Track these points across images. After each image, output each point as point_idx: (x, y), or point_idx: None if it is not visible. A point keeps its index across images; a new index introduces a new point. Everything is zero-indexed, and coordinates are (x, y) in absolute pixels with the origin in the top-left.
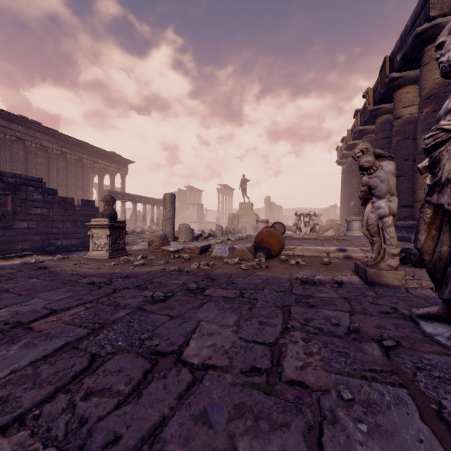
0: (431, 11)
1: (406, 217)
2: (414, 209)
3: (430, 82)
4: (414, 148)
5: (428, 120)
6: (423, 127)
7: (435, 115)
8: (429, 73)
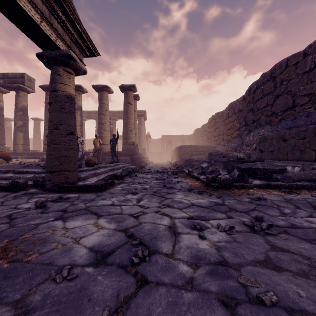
0: (25, 83)
1: (0, 149)
2: (3, 146)
3: (21, 104)
4: (3, 120)
5: (21, 117)
6: (19, 118)
7: (23, 116)
8: (21, 101)
